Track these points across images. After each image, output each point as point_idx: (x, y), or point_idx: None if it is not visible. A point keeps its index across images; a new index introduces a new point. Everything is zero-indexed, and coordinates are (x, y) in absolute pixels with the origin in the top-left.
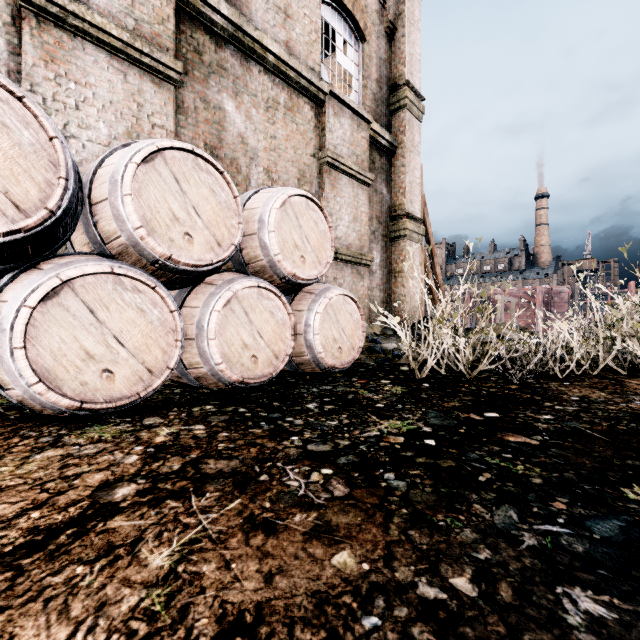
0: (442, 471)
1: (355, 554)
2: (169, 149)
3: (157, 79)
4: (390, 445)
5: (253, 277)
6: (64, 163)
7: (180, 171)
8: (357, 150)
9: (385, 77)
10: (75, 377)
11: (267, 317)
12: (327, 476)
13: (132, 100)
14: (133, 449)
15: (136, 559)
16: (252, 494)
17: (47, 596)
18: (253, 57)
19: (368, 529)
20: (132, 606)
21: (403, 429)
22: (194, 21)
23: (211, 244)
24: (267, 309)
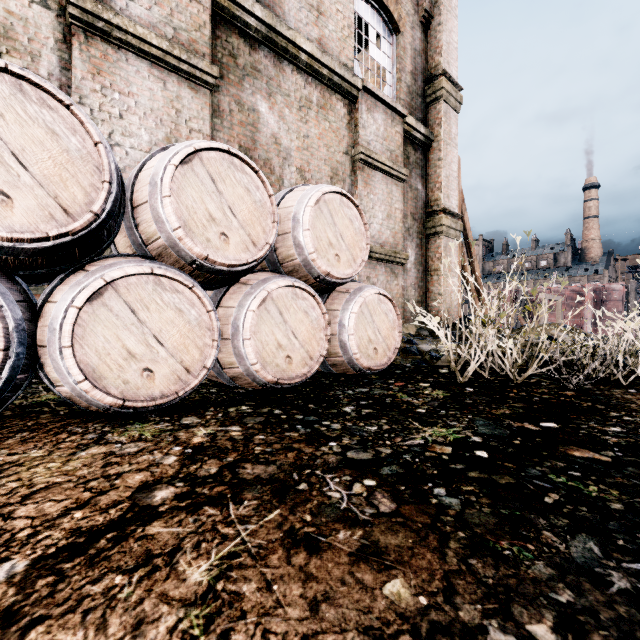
0: (500, 488)
1: (409, 584)
2: (206, 150)
3: (194, 85)
4: (437, 455)
5: (287, 276)
6: (108, 167)
7: (216, 171)
8: (391, 145)
9: (420, 68)
10: (118, 375)
11: (301, 317)
12: (370, 488)
13: (171, 106)
14: (171, 449)
15: (174, 571)
16: (291, 504)
17: (86, 607)
18: (286, 57)
19: (421, 554)
20: (170, 627)
21: (449, 438)
22: (229, 25)
23: (246, 244)
24: (301, 309)
